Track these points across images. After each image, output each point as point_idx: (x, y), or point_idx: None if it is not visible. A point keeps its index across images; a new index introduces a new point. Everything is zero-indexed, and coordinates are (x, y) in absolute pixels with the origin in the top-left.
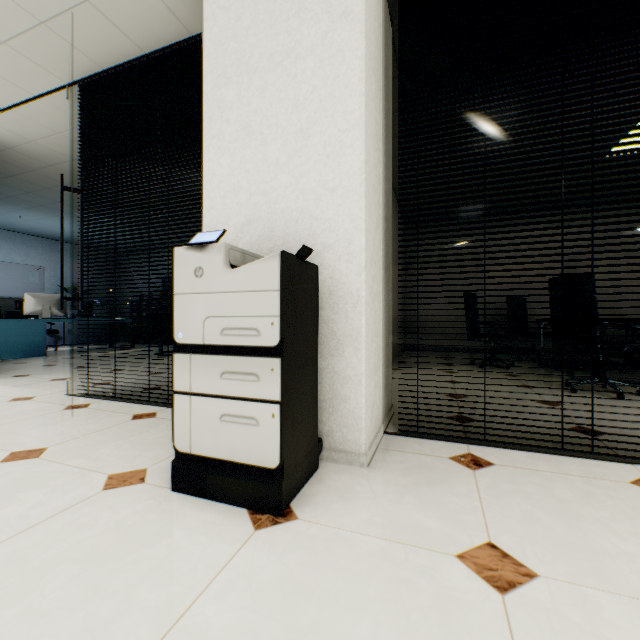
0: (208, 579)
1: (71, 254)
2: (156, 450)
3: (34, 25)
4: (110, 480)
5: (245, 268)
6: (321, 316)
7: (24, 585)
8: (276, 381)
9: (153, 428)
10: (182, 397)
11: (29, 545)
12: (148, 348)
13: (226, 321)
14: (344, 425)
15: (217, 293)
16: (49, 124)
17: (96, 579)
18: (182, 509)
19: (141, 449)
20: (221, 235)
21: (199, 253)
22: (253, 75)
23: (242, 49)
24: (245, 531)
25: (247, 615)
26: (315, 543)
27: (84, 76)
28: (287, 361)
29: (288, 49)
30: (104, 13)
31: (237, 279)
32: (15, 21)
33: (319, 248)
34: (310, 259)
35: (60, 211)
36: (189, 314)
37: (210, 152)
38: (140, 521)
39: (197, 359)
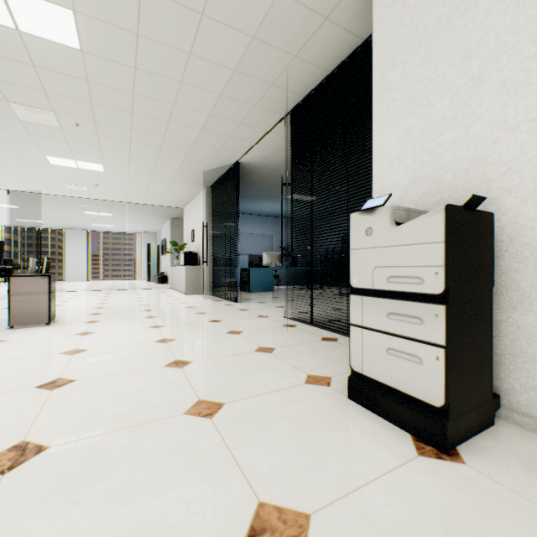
0: (375, 474)
1: (285, 225)
2: (337, 366)
3: (268, 88)
4: (308, 378)
5: (408, 224)
6: (497, 265)
7: (267, 423)
8: (440, 326)
9: (335, 349)
10: (355, 329)
11: (268, 402)
12: (331, 290)
13: (391, 270)
14: (531, 387)
15: (383, 247)
16: (275, 145)
17: (302, 437)
18: (355, 414)
19: (327, 362)
20: (387, 199)
21: (368, 216)
22: (417, 48)
23: (406, 30)
24: (408, 452)
25: (408, 519)
26: (485, 495)
27: (293, 107)
28: (452, 309)
29: (455, 5)
30: (304, 59)
31: (401, 234)
32: (260, 91)
33: (495, 194)
34: (483, 207)
35: (279, 198)
36: (361, 265)
37: (378, 130)
38: (327, 412)
39: (367, 300)
